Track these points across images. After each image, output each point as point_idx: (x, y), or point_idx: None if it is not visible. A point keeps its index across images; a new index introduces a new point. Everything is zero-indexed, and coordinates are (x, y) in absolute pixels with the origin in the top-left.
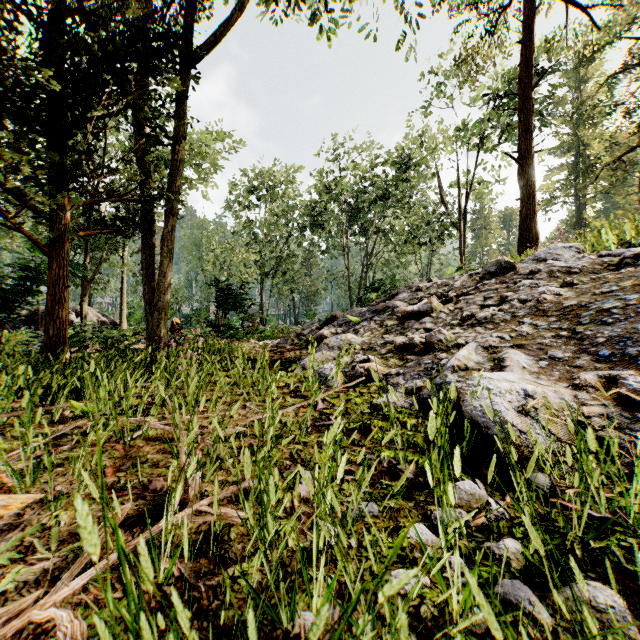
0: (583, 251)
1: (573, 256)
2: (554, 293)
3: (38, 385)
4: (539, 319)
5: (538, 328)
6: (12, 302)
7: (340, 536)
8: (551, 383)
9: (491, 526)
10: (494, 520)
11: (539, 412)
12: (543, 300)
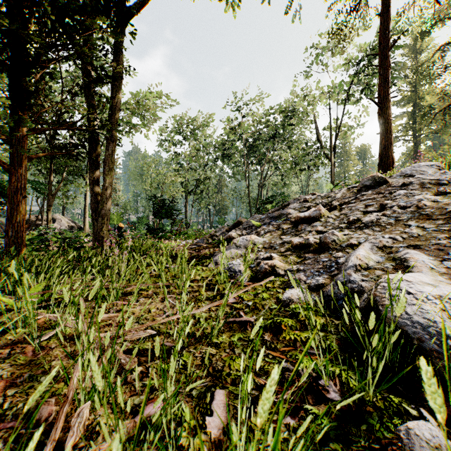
0: (442, 168)
1: (435, 172)
2: (431, 200)
3: None
4: (425, 222)
5: (426, 230)
6: None
7: None
8: None
9: None
10: None
11: None
12: (423, 206)
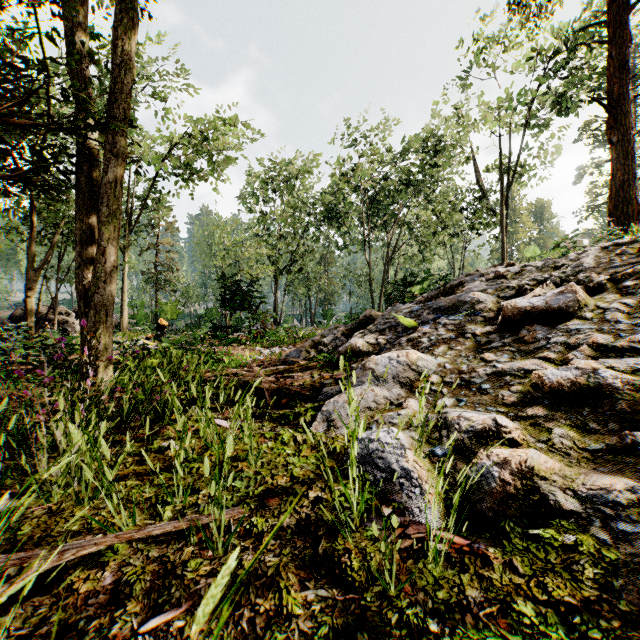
0: None
1: None
2: None
3: None
4: None
5: None
6: None
7: None
8: None
9: None
10: None
11: None
12: None
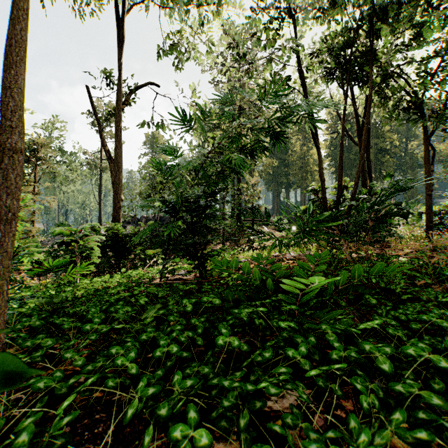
0: None
1: None
2: None
3: None
4: None
5: None
6: None
7: None
8: None
9: None
10: None
11: None
12: None
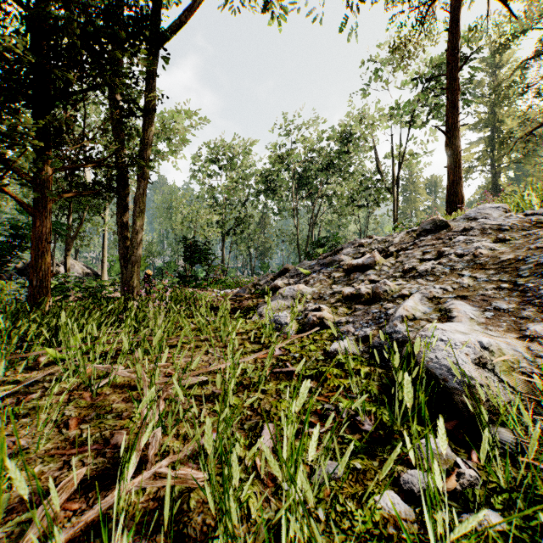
0: (509, 211)
1: (501, 215)
2: (489, 248)
3: (17, 333)
4: (478, 272)
5: (478, 280)
6: (2, 256)
7: (315, 530)
8: (500, 334)
9: (466, 493)
10: (468, 486)
11: (495, 364)
12: (479, 254)
